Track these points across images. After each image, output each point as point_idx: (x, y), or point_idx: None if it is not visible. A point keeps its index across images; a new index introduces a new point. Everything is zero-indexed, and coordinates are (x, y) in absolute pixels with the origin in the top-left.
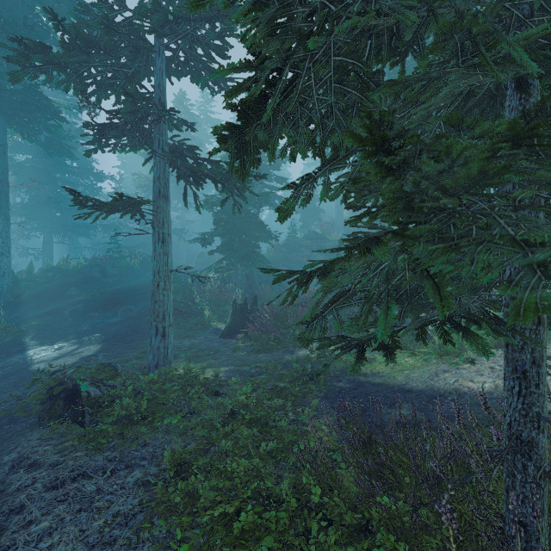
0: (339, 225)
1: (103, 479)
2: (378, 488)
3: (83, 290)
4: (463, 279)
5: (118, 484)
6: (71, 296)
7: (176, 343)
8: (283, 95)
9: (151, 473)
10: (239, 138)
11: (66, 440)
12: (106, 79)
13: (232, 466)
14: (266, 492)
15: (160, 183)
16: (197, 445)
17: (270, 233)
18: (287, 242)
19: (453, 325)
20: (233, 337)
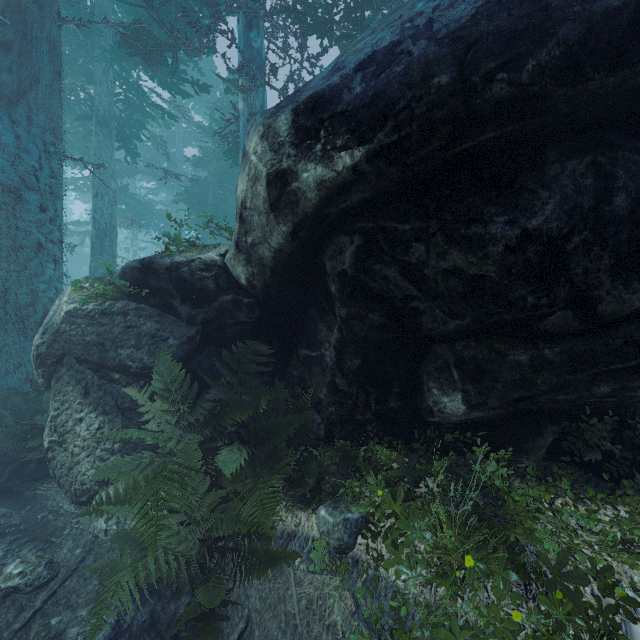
0: None
1: None
2: None
3: None
4: None
5: None
6: None
7: None
8: None
9: None
10: None
11: None
12: None
13: None
14: None
15: None
16: None
17: None
18: None
19: None
20: None
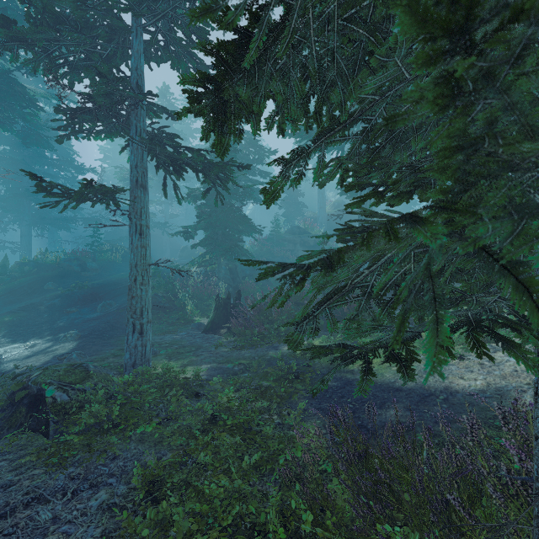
0: (322, 220)
1: (62, 503)
2: (377, 512)
3: (62, 284)
4: (476, 273)
5: (79, 509)
6: (48, 291)
7: (157, 339)
8: (271, 36)
9: (118, 494)
10: (215, 95)
11: (25, 453)
12: (79, 60)
13: (210, 487)
14: (249, 516)
15: (137, 172)
16: (173, 457)
17: (254, 227)
18: (271, 236)
19: (487, 332)
20: (216, 333)
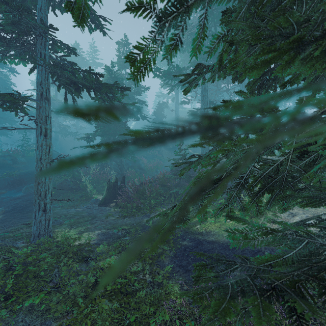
0: None
1: None
2: None
3: None
4: None
5: None
6: None
7: (64, 211)
8: None
9: None
10: None
11: None
12: None
13: None
14: None
15: (42, 88)
16: None
17: None
18: None
19: None
20: (107, 206)
